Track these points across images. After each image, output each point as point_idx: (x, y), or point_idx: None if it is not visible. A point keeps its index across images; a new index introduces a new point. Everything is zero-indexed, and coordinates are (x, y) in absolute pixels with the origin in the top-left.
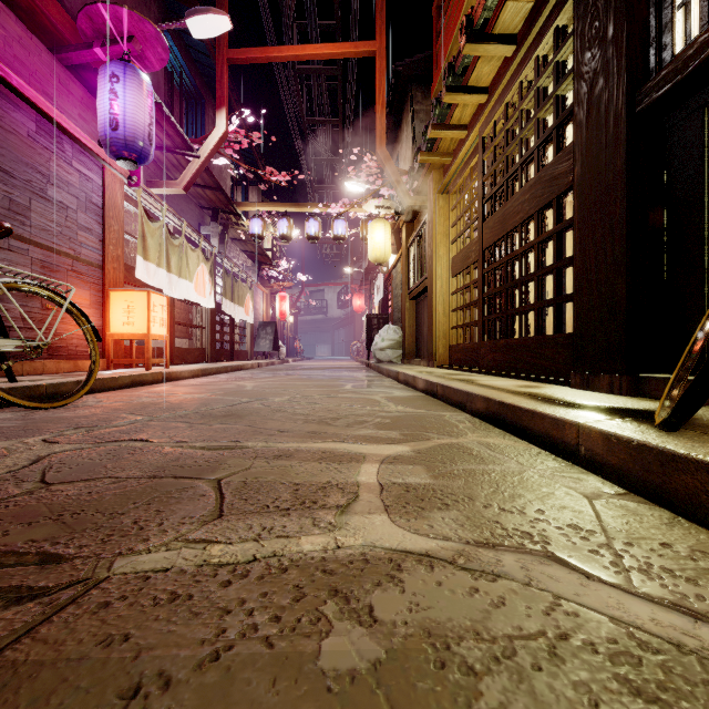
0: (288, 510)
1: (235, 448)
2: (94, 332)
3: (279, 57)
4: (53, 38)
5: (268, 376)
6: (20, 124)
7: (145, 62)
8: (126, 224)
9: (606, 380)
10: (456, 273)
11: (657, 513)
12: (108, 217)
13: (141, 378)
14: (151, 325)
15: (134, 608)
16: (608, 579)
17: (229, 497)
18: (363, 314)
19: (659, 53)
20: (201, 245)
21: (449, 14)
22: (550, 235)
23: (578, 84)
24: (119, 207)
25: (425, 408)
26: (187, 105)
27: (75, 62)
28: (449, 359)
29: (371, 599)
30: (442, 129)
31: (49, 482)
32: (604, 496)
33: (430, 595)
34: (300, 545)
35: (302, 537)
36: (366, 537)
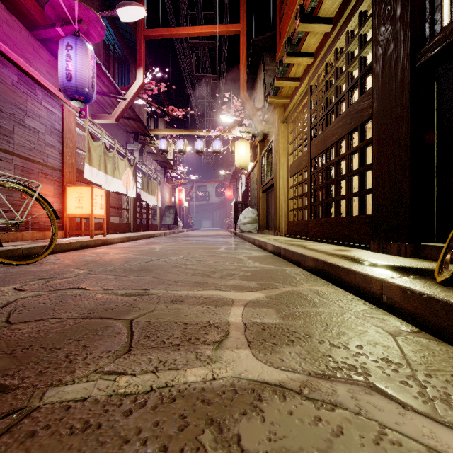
0: (178, 345)
1: (144, 294)
2: (54, 214)
3: (177, 34)
4: (29, 21)
5: (170, 241)
6: (7, 77)
7: (90, 37)
8: (78, 142)
9: (395, 247)
10: (293, 174)
11: (444, 348)
12: (65, 138)
13: (86, 243)
14: (93, 208)
15: (54, 437)
16: (419, 409)
17: (137, 335)
18: (232, 200)
19: (432, 26)
20: (127, 156)
21: (288, 6)
22: (356, 149)
23: (376, 48)
24: (73, 132)
25: (273, 264)
26: (118, 66)
27: (44, 37)
28: (288, 230)
29: (239, 428)
30: (283, 80)
31: (11, 322)
32: (403, 334)
33: (284, 424)
34: (186, 377)
35: (188, 370)
36: (234, 370)
